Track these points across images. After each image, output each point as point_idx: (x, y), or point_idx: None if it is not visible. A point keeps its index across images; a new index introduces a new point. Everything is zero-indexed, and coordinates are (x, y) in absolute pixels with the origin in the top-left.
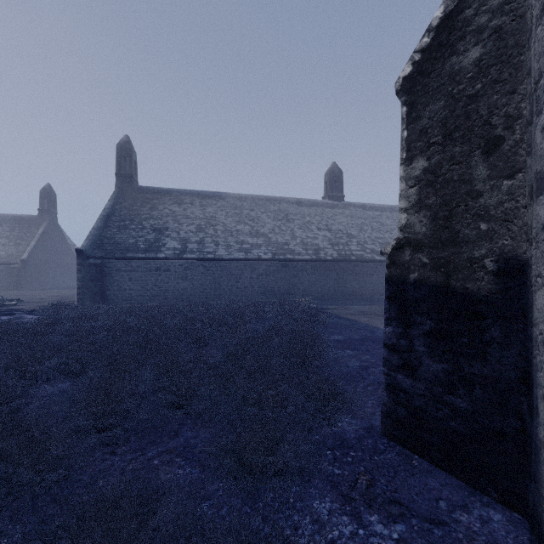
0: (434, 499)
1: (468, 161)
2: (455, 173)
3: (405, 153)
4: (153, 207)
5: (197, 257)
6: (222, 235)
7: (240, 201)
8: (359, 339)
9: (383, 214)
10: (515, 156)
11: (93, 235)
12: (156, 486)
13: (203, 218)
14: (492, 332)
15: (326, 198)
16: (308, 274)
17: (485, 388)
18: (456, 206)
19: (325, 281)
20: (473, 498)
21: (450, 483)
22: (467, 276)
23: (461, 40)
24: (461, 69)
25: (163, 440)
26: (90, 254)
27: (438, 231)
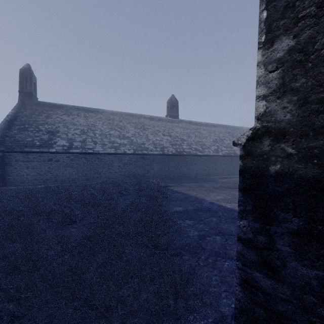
0: None
1: None
2: None
3: (265, 35)
4: (48, 116)
5: (80, 151)
6: (99, 137)
7: (113, 115)
8: (194, 210)
9: (201, 127)
10: None
11: None
12: None
13: (86, 125)
14: None
15: (168, 116)
16: (157, 163)
17: None
18: None
19: (168, 168)
20: None
21: None
22: None
23: None
24: None
25: None
26: None
27: (308, 117)
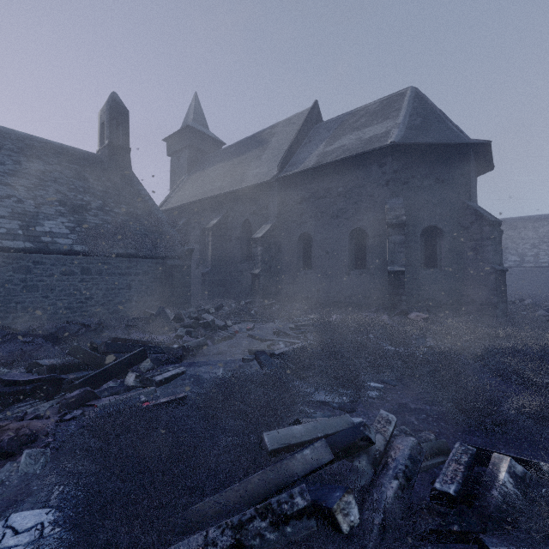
0: None
1: None
2: None
3: None
4: None
5: (533, 265)
6: None
7: None
8: None
9: None
10: None
11: None
12: None
13: (536, 238)
14: None
15: None
16: None
17: None
18: None
19: None
20: None
21: None
22: None
23: None
24: None
25: None
26: None
27: None
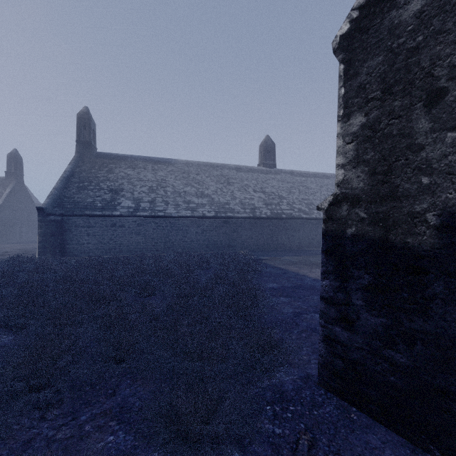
0: None
1: (409, 114)
2: (394, 128)
3: (343, 110)
4: (110, 171)
5: (149, 214)
6: (171, 195)
7: (188, 166)
8: (291, 287)
9: (308, 179)
10: None
11: (53, 194)
12: None
13: (155, 181)
14: (435, 288)
15: (261, 165)
16: (246, 229)
17: (427, 345)
18: (395, 160)
19: (261, 236)
20: None
21: (391, 439)
22: (407, 231)
23: None
24: (401, 22)
25: (99, 400)
26: (50, 212)
27: (376, 186)
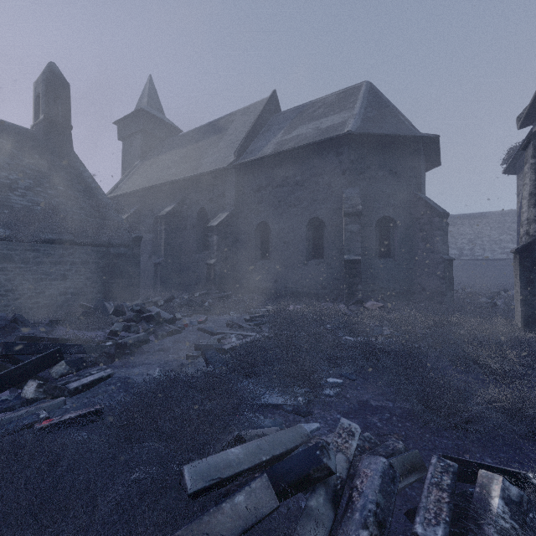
0: None
1: None
2: None
3: None
4: None
5: (470, 258)
6: (487, 243)
7: (503, 216)
8: None
9: None
10: None
11: None
12: None
13: (472, 234)
14: None
15: None
16: None
17: None
18: None
19: None
20: None
21: None
22: None
23: None
24: None
25: None
26: None
27: None
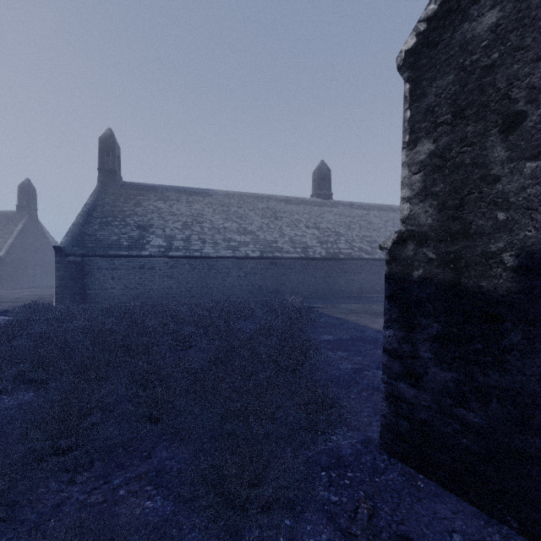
0: (447, 532)
1: (483, 141)
2: (467, 156)
3: (408, 135)
4: (137, 204)
5: (183, 254)
6: (209, 232)
7: (228, 198)
8: (350, 339)
9: (371, 213)
10: (540, 134)
11: (72, 231)
12: (113, 537)
13: (189, 215)
14: (512, 338)
15: (315, 196)
16: (297, 272)
17: (504, 402)
18: (468, 193)
19: (314, 280)
20: (490, 529)
21: (463, 509)
22: (481, 273)
23: (474, 4)
24: (474, 37)
25: (133, 463)
26: (69, 251)
27: (446, 222)
